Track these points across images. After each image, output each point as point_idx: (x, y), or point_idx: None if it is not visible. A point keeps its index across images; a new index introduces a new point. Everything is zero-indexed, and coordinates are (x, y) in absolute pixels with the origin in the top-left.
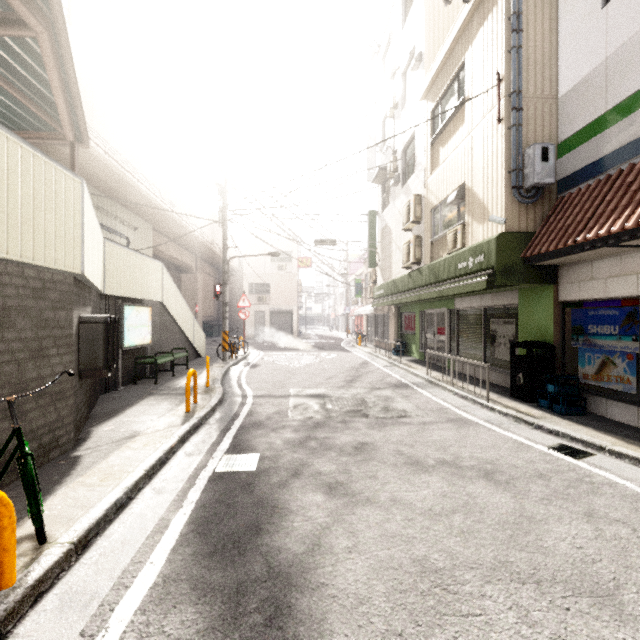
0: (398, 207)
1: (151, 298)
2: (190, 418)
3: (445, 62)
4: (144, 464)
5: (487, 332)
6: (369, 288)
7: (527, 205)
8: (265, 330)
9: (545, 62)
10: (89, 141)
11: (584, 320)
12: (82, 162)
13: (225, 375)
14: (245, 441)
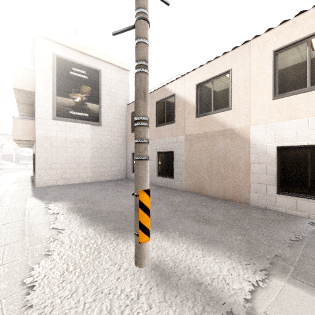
0: None
1: None
2: None
3: None
4: None
5: None
6: None
7: None
8: (0, 161)
9: None
10: None
11: None
12: None
13: None
14: None
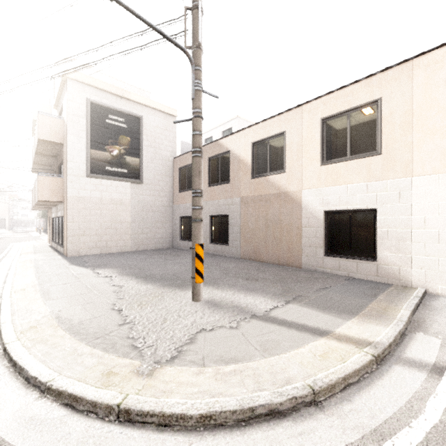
0: None
1: None
2: None
3: None
4: None
5: None
6: None
7: None
8: None
9: None
10: None
11: None
12: None
13: None
14: None
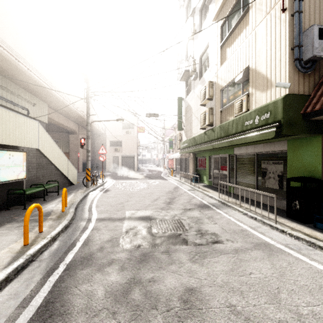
0: (196, 93)
1: (27, 145)
2: (21, 255)
3: None
4: None
5: (259, 169)
6: (177, 143)
7: (304, 74)
8: (119, 167)
9: None
10: None
11: None
12: None
13: (84, 199)
14: (63, 292)
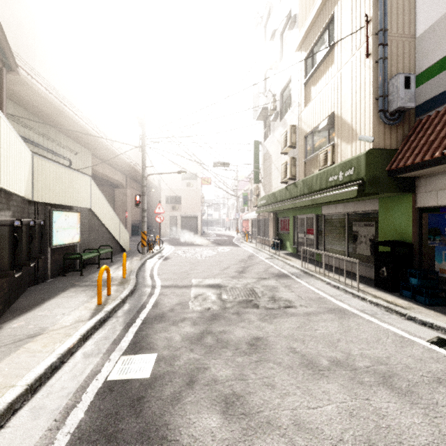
0: (277, 137)
1: (80, 205)
2: (99, 311)
3: (317, 17)
4: (31, 374)
5: (349, 232)
6: (253, 199)
7: (391, 126)
8: (177, 230)
9: (405, 7)
10: (19, 69)
11: (441, 223)
12: (27, 97)
13: (141, 267)
14: (146, 337)
